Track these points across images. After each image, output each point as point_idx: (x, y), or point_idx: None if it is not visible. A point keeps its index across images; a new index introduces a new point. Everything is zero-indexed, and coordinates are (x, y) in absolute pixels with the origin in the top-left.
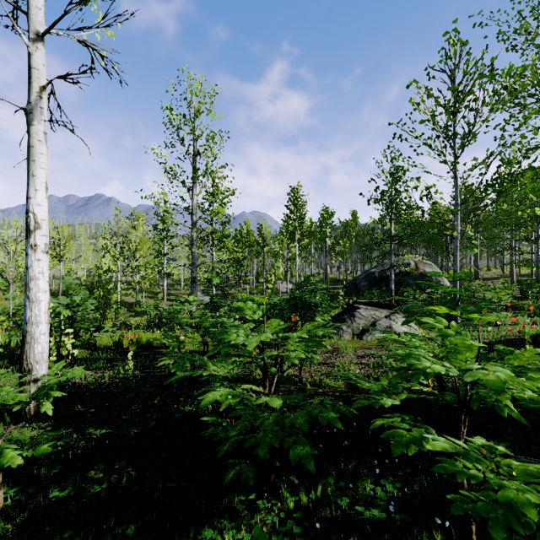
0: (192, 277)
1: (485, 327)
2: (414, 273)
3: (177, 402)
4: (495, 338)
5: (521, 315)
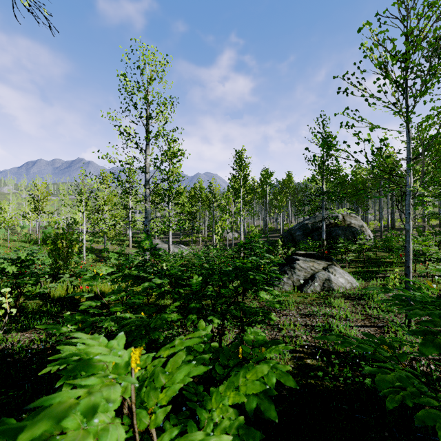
0: (146, 230)
1: (422, 281)
2: (342, 225)
3: None
4: (438, 295)
5: None
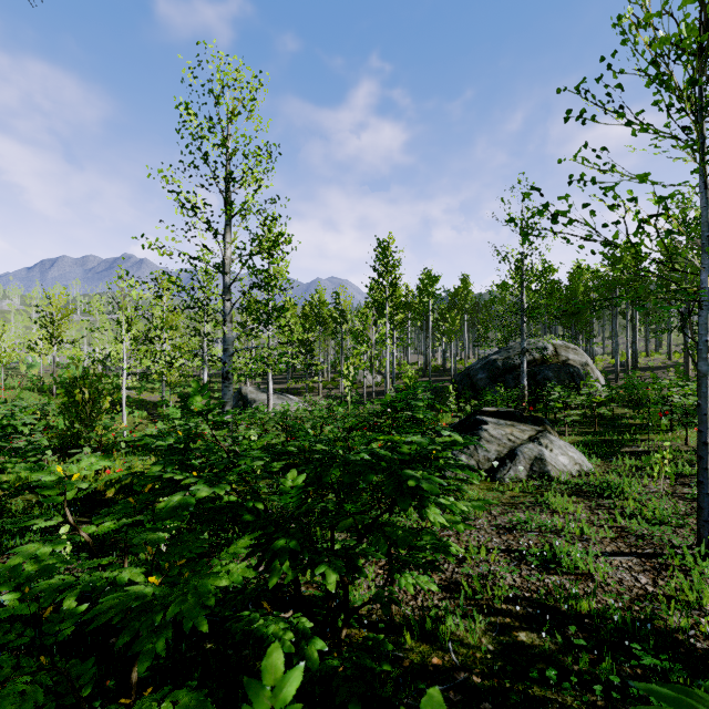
0: (224, 371)
1: None
2: (553, 362)
3: None
4: None
5: None
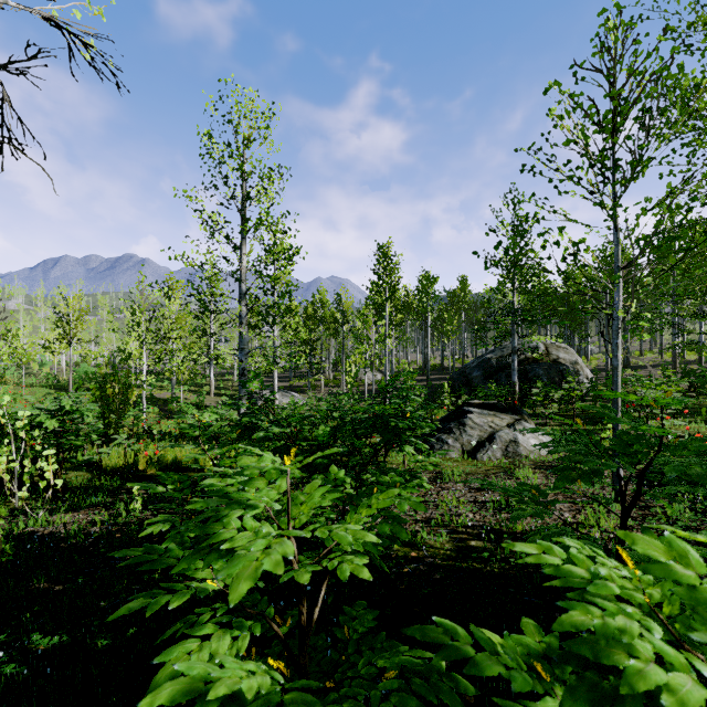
0: (241, 368)
1: None
2: (544, 360)
3: (189, 578)
4: None
5: (694, 422)
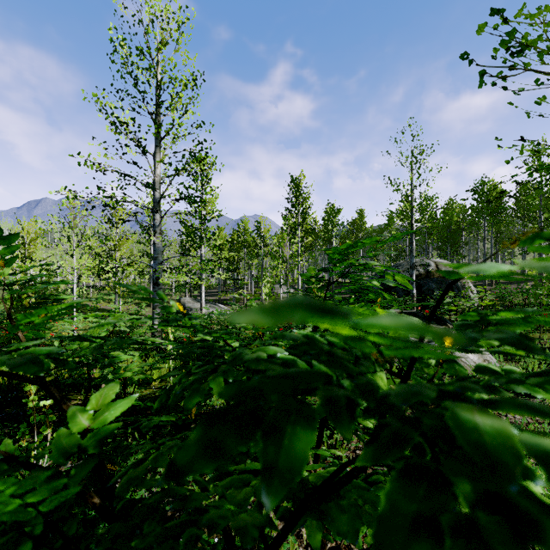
0: (154, 277)
1: None
2: (435, 276)
3: None
4: None
5: None
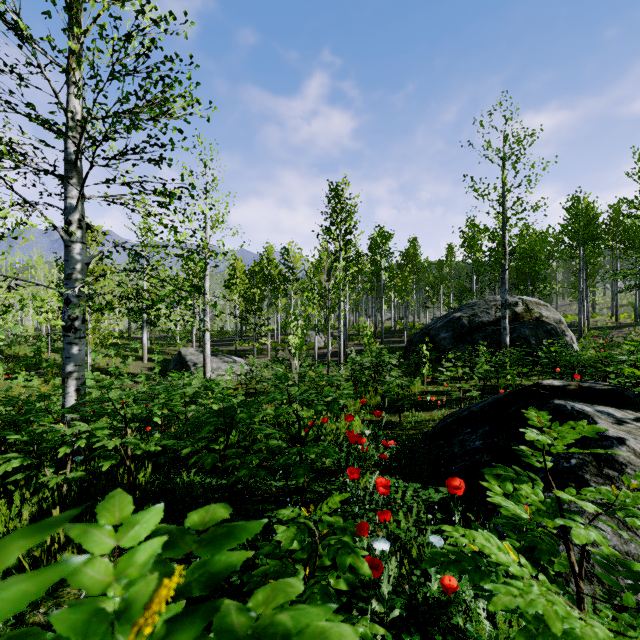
0: (65, 315)
1: None
2: (526, 319)
3: None
4: None
5: None
